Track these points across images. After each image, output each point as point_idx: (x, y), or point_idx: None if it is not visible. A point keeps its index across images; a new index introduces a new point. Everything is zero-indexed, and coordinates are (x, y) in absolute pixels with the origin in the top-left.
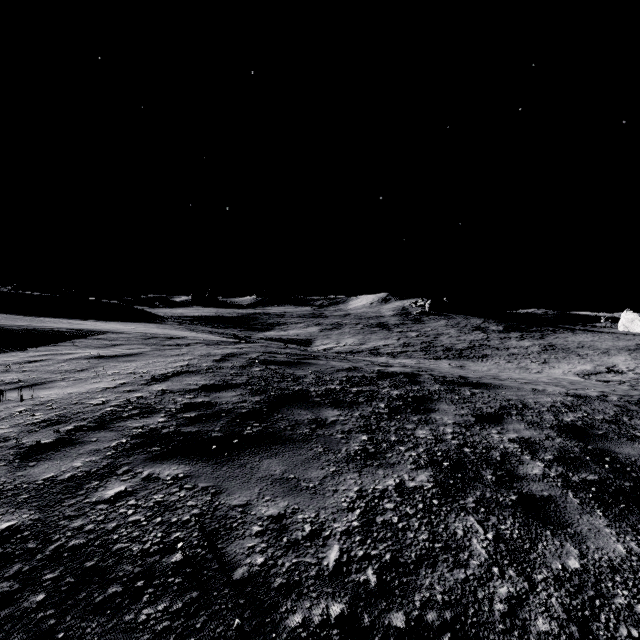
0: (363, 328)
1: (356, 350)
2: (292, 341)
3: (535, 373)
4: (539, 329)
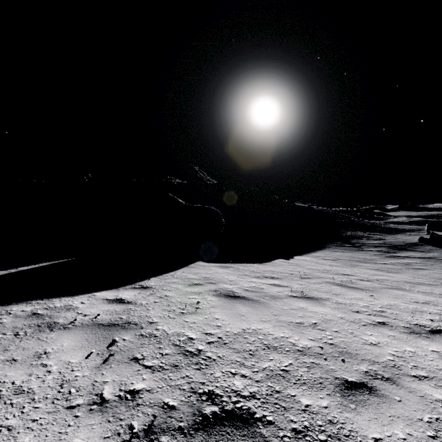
0: None
1: None
2: None
3: None
4: None
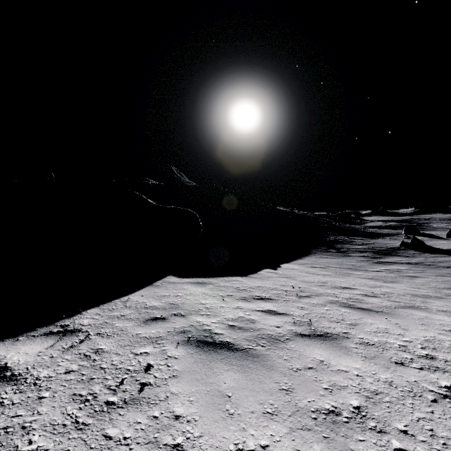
0: None
1: None
2: None
3: None
4: None
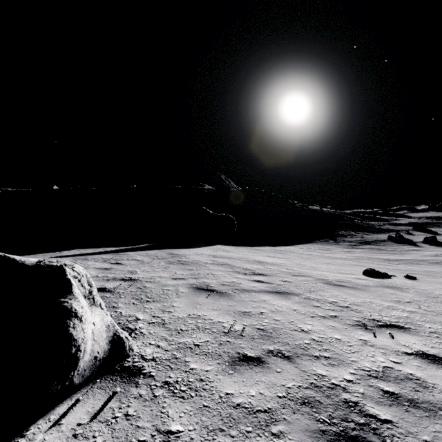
0: None
1: None
2: None
3: None
4: None
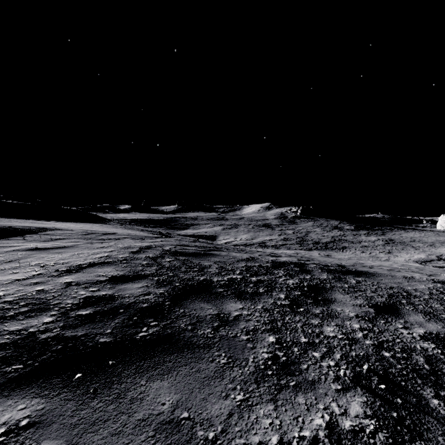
0: (253, 227)
1: (249, 243)
2: (202, 237)
3: (384, 260)
4: (380, 228)
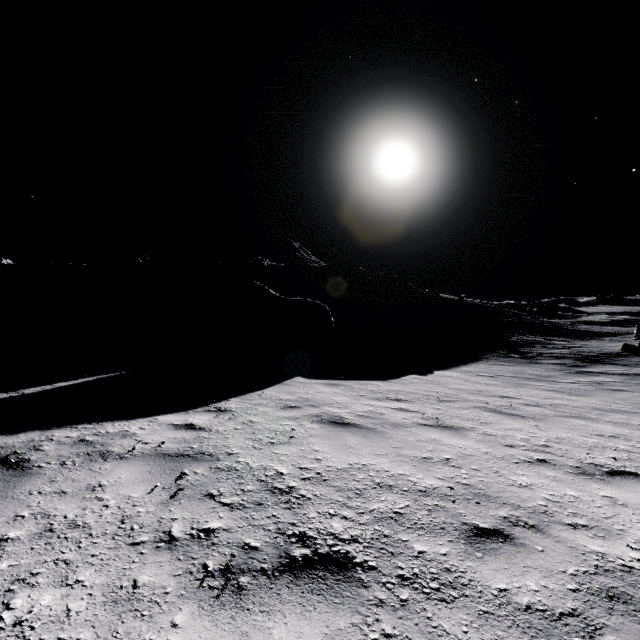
0: None
1: None
2: None
3: None
4: None
